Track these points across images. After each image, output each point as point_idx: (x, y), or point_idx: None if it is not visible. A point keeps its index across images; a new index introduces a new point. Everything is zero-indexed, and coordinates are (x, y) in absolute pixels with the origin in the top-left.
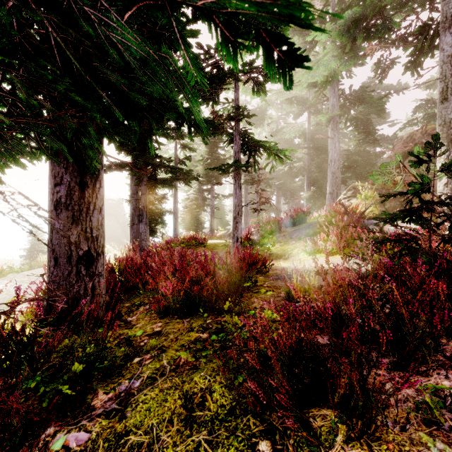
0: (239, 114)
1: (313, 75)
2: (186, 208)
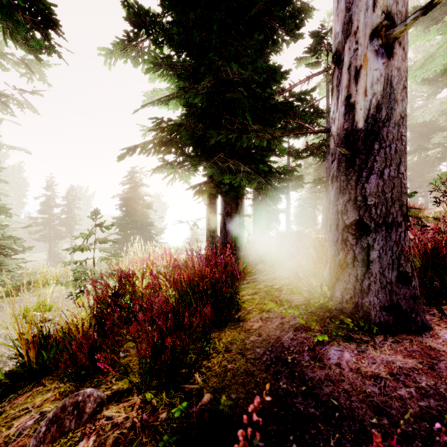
0: (327, 143)
1: (428, 68)
2: (298, 207)
